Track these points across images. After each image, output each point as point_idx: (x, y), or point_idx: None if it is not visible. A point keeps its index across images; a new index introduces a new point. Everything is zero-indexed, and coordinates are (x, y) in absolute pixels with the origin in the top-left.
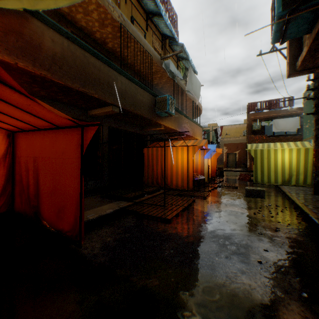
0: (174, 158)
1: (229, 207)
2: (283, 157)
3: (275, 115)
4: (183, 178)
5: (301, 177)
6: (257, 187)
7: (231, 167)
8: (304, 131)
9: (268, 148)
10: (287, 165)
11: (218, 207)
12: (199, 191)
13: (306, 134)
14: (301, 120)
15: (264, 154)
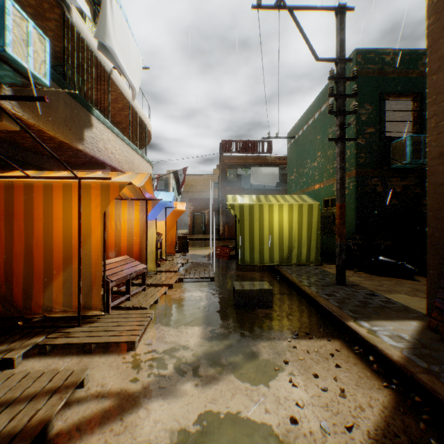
0: (40, 219)
1: (207, 388)
2: (282, 218)
3: (253, 163)
4: (70, 279)
5: (305, 250)
6: (245, 271)
7: (199, 234)
8: (290, 184)
9: (262, 203)
10: (287, 232)
11: (170, 399)
12: (124, 312)
13: (293, 187)
14: (280, 172)
15: (256, 212)
